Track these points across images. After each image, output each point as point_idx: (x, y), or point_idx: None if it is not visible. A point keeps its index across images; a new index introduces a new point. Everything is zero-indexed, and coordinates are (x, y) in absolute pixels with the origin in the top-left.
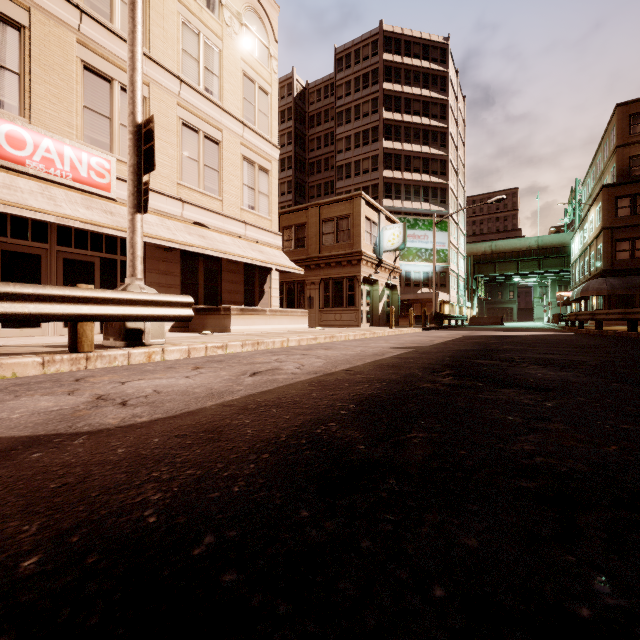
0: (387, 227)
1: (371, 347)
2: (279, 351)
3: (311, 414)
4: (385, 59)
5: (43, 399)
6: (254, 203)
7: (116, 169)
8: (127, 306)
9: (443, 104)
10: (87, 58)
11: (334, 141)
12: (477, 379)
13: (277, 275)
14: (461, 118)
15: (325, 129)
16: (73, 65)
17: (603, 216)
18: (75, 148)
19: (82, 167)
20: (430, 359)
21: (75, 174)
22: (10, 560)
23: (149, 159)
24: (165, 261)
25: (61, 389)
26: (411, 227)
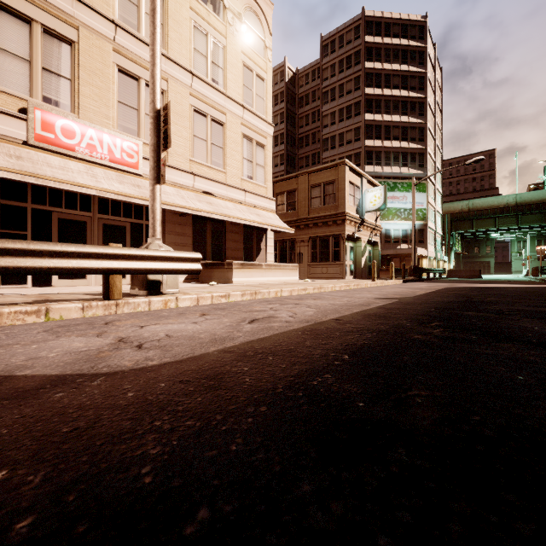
0: (369, 190)
1: (356, 297)
2: (274, 300)
3: (306, 364)
4: (366, 41)
5: (77, 340)
6: (252, 174)
7: (142, 150)
8: (148, 261)
9: (421, 76)
10: (120, 62)
11: (320, 117)
12: (469, 332)
13: (271, 234)
14: (438, 88)
15: (312, 108)
16: (110, 69)
17: None
18: (111, 135)
19: (116, 150)
20: (416, 310)
21: (111, 156)
22: (6, 519)
23: (166, 139)
24: (180, 224)
25: (92, 331)
26: (391, 189)
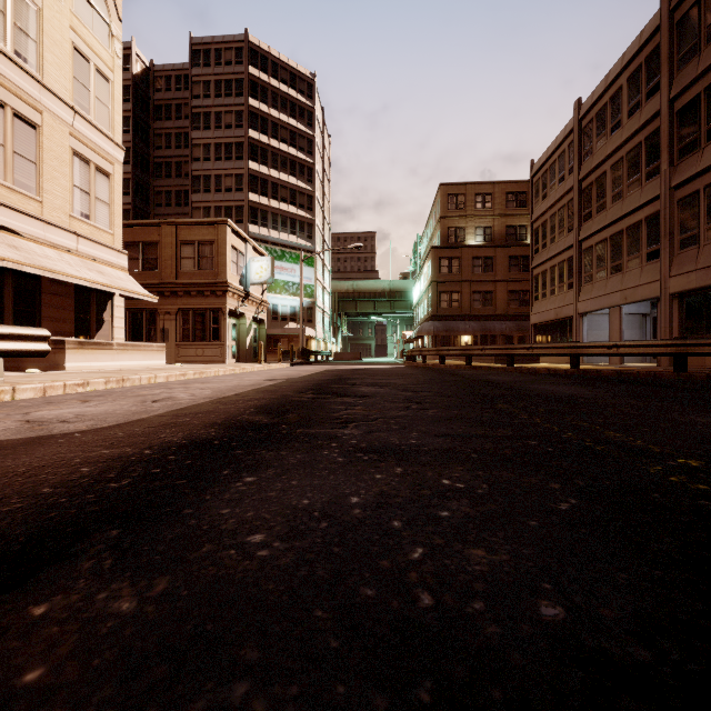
0: (255, 259)
1: (247, 380)
2: (155, 386)
3: (228, 414)
4: (251, 72)
5: None
6: (89, 211)
7: None
8: None
9: (310, 139)
10: None
11: (189, 145)
12: (328, 394)
13: (121, 301)
14: (327, 156)
15: (177, 127)
16: None
17: (432, 271)
18: None
19: None
20: (298, 386)
21: None
22: (137, 453)
23: None
24: None
25: None
26: (279, 258)
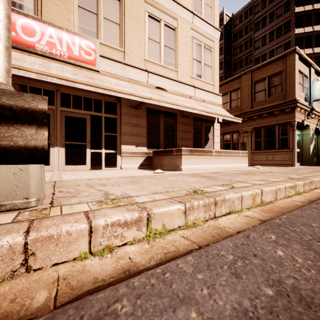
0: (318, 78)
1: None
2: None
3: None
4: None
5: None
6: (201, 72)
7: (101, 50)
8: None
9: None
10: None
11: (252, 42)
12: None
13: (218, 126)
14: None
15: (245, 38)
16: None
17: None
18: (70, 34)
19: (75, 48)
20: None
21: (70, 53)
22: None
23: None
24: (135, 116)
25: None
26: None
